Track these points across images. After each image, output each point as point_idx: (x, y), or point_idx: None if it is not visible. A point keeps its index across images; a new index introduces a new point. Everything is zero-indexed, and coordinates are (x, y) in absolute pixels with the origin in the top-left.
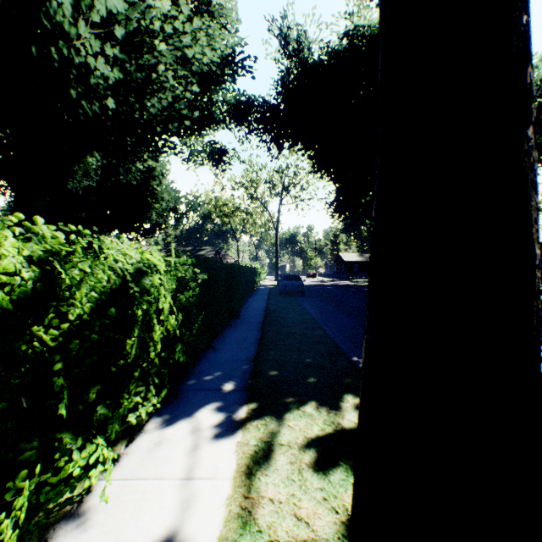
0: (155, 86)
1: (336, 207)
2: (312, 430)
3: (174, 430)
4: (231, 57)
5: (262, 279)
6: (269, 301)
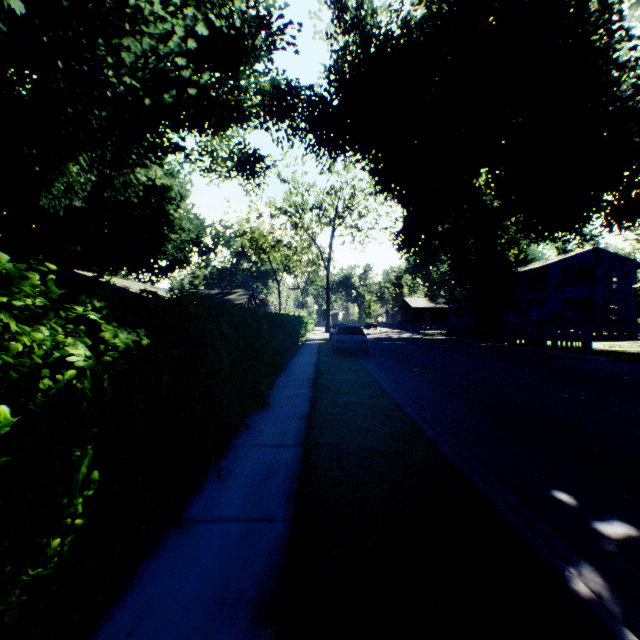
0: (138, 28)
1: (405, 238)
2: None
3: None
4: (266, 23)
5: (310, 331)
6: (319, 365)
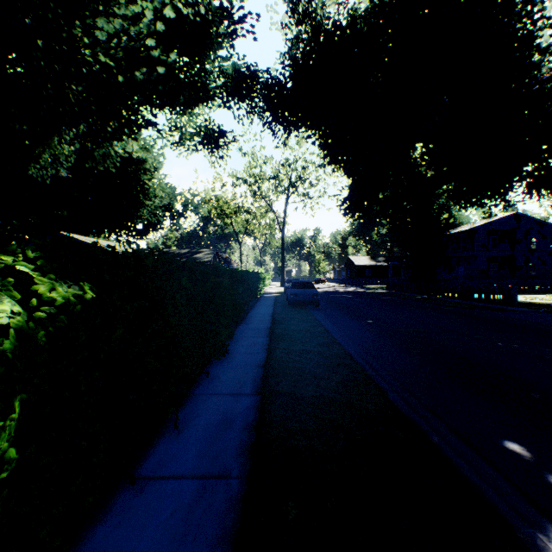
0: (111, 11)
1: (350, 204)
2: None
3: None
4: (228, 13)
5: (267, 285)
6: (275, 316)
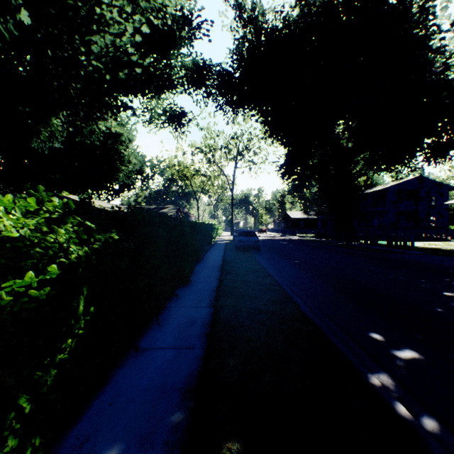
0: (102, 28)
1: (286, 169)
2: None
3: None
4: (189, 20)
5: (219, 234)
6: (225, 257)
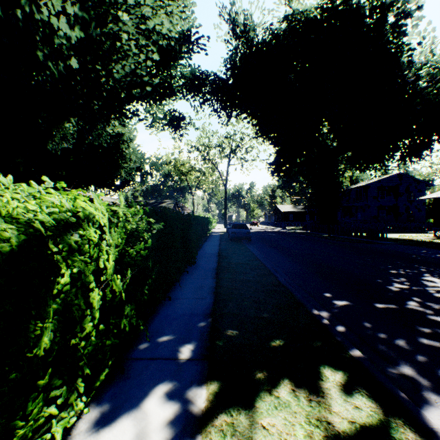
0: (119, 55)
1: (275, 167)
2: (295, 438)
3: (110, 437)
4: (188, 36)
5: (214, 227)
6: (221, 246)
